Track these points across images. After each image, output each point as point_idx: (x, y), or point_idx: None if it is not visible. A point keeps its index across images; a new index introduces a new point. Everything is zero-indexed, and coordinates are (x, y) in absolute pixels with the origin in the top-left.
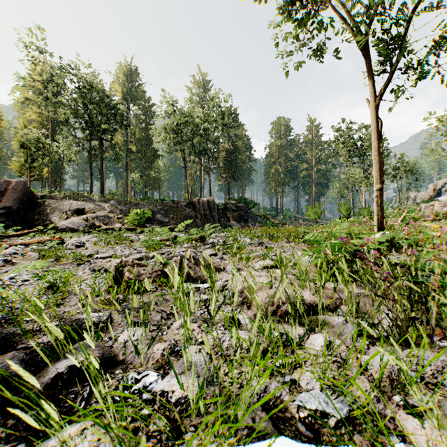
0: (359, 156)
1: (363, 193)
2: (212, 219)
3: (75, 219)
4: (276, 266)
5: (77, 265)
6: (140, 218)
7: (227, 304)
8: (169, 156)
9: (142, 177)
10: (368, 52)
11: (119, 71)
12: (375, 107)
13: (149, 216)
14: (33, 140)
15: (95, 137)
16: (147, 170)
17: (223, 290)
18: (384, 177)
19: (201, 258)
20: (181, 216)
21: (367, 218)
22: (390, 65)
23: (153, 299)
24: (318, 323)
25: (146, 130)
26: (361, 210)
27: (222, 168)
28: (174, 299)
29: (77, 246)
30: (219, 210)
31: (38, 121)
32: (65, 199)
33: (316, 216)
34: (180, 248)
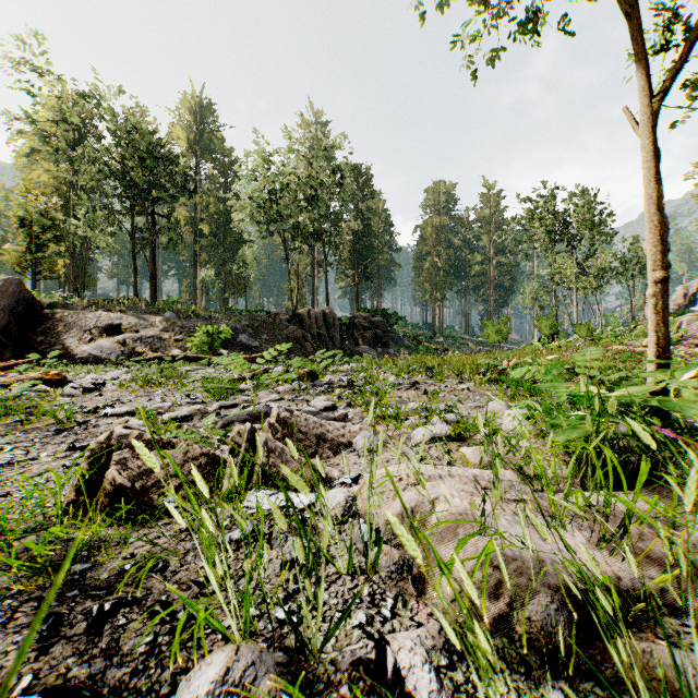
0: (567, 240)
1: (574, 299)
2: (331, 342)
3: (105, 342)
4: (456, 436)
5: (54, 432)
6: (213, 341)
7: (357, 573)
8: (262, 241)
9: (219, 274)
10: (636, 7)
11: (182, 106)
12: (651, 116)
13: (228, 336)
14: (39, 214)
15: (143, 210)
16: (227, 264)
17: (348, 518)
18: (607, 274)
19: (301, 421)
20: (281, 337)
21: (585, 340)
22: (685, 29)
23: (164, 545)
24: (671, 689)
25: (225, 201)
26: (575, 327)
27: (347, 261)
28: (183, 599)
29: (87, 389)
30: (342, 328)
31: (51, 185)
32: (89, 309)
33: (500, 337)
34: (269, 395)
